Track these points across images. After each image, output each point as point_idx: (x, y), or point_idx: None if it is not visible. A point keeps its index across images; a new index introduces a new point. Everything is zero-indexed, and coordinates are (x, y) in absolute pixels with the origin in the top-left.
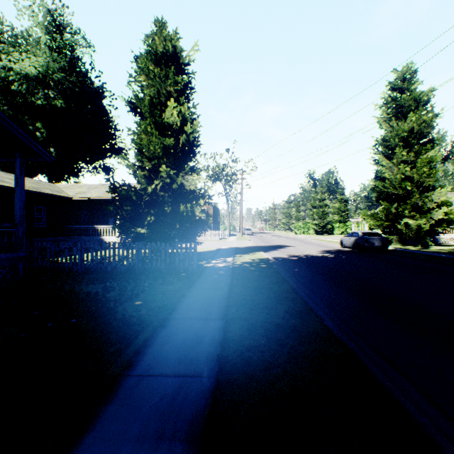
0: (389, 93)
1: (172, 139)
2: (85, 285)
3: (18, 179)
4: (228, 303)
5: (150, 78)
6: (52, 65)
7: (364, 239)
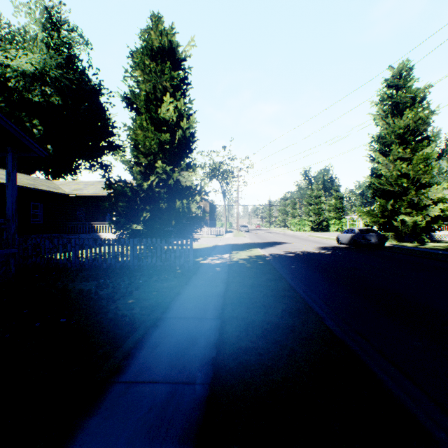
0: (385, 91)
1: (167, 134)
2: (78, 282)
3: (10, 174)
4: (224, 302)
5: (145, 73)
6: (49, 62)
7: (361, 235)
